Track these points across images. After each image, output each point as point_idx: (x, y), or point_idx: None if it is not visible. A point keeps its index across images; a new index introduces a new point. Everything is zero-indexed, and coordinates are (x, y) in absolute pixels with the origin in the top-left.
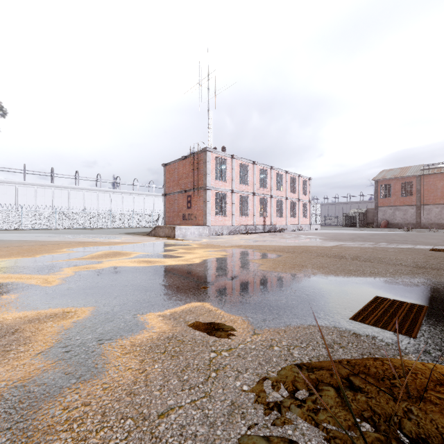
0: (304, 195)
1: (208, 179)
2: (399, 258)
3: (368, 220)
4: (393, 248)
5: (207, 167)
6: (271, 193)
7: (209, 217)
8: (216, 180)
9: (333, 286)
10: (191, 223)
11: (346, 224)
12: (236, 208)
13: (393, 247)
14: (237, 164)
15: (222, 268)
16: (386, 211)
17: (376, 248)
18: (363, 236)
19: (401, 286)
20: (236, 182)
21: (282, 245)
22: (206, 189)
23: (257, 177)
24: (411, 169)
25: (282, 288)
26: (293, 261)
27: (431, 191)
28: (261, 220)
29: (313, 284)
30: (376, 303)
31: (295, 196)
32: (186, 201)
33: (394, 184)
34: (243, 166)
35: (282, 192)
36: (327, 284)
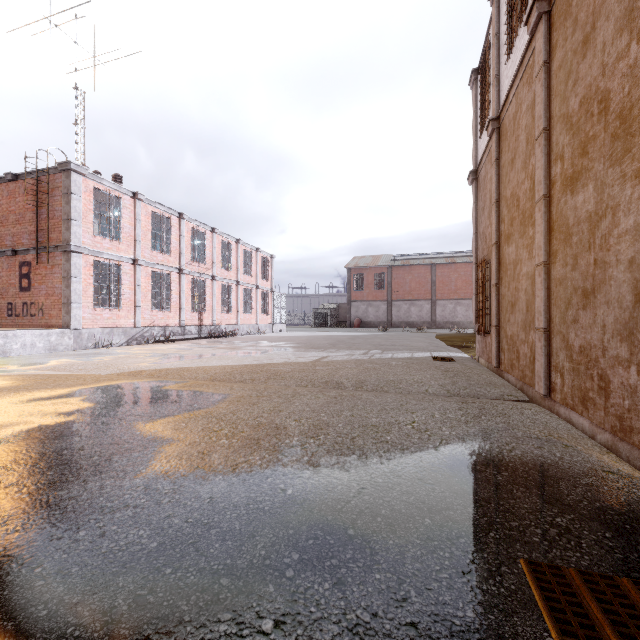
0: (265, 281)
1: (75, 230)
2: (418, 379)
3: (340, 318)
4: (393, 360)
5: (73, 205)
6: (213, 273)
7: (78, 310)
8: (95, 236)
9: (384, 524)
10: (31, 322)
11: (316, 323)
12: (143, 294)
13: (391, 357)
14: (146, 211)
15: (2, 493)
16: (360, 307)
17: (373, 360)
18: (344, 340)
19: (505, 473)
20: (145, 246)
21: (229, 366)
22: (69, 250)
23: (186, 242)
24: (382, 258)
25: (221, 632)
26: (254, 412)
27: (401, 285)
28: (194, 318)
29: (330, 534)
30: (583, 639)
31: (252, 281)
32: (17, 274)
33: (367, 275)
34: (159, 218)
35: (231, 272)
36: (365, 520)
